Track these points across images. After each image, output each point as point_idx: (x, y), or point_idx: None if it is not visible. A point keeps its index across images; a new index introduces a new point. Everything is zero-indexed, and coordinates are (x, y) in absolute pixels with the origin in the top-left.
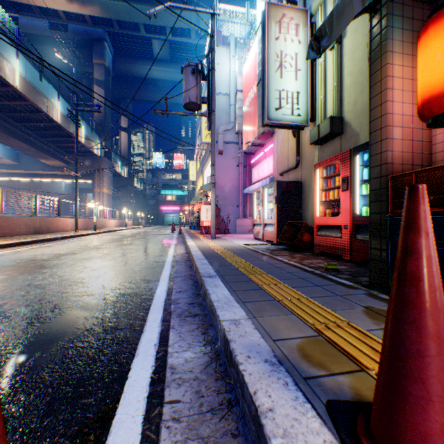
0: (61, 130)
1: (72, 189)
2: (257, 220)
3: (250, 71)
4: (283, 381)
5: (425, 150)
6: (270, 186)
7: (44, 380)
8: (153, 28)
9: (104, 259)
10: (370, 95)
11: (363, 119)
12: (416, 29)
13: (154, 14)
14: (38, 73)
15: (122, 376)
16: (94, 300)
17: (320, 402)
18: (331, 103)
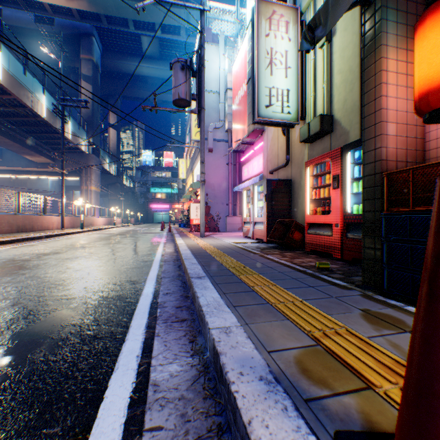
0: (46, 126)
1: (59, 186)
2: (247, 218)
3: (240, 69)
4: (281, 406)
5: (419, 147)
6: (260, 184)
7: (3, 405)
8: (142, 25)
9: (89, 258)
10: (364, 90)
11: (353, 117)
12: (410, 23)
13: (142, 7)
14: (22, 67)
15: (97, 397)
16: (73, 304)
17: (326, 432)
18: (321, 101)
